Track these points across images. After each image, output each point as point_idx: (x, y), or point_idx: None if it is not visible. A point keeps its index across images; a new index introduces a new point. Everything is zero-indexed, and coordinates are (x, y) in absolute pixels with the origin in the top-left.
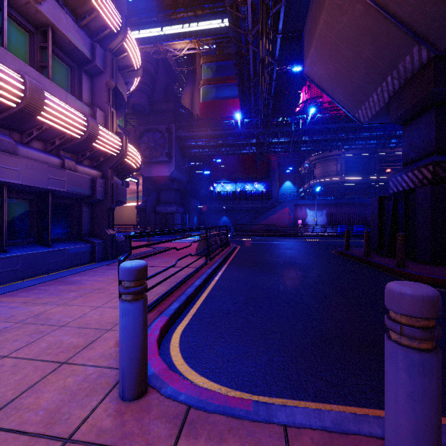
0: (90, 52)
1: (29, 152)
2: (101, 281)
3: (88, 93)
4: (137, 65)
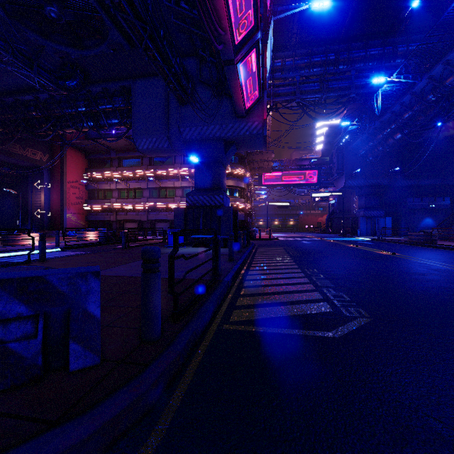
0: None
1: None
2: None
3: None
4: (228, 171)
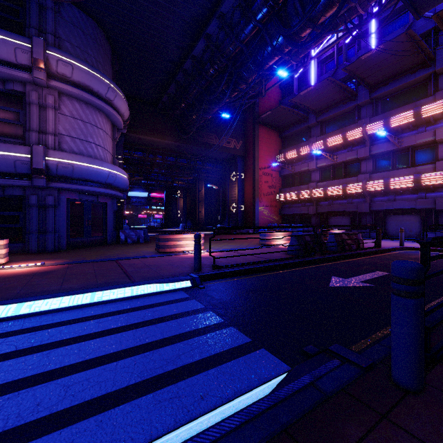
0: None
1: None
2: None
3: None
4: None
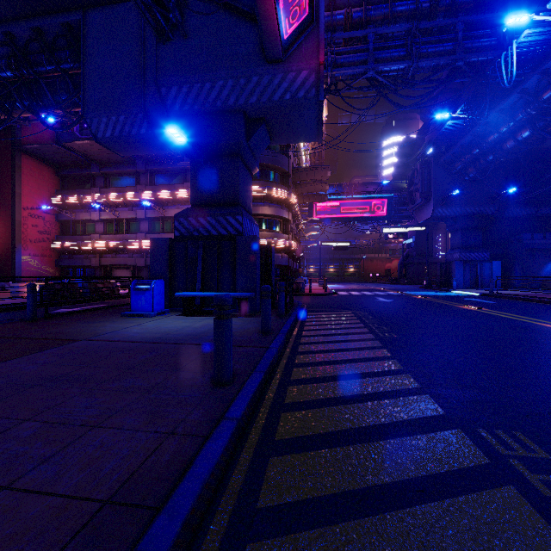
0: None
1: None
2: None
3: None
4: (264, 193)
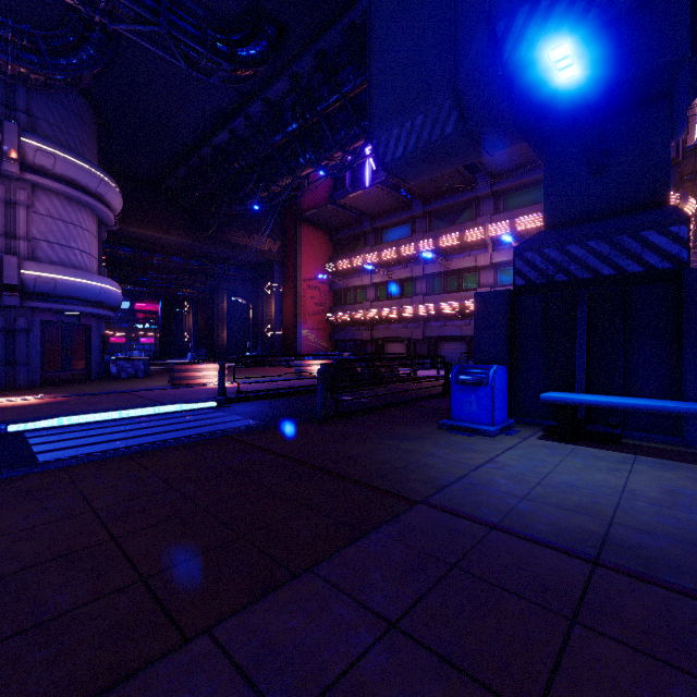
0: None
1: None
2: None
3: None
4: None
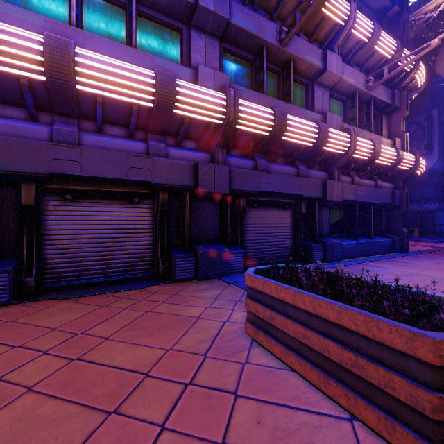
0: (391, 99)
1: (362, 181)
2: (426, 264)
3: (385, 128)
4: (421, 83)
